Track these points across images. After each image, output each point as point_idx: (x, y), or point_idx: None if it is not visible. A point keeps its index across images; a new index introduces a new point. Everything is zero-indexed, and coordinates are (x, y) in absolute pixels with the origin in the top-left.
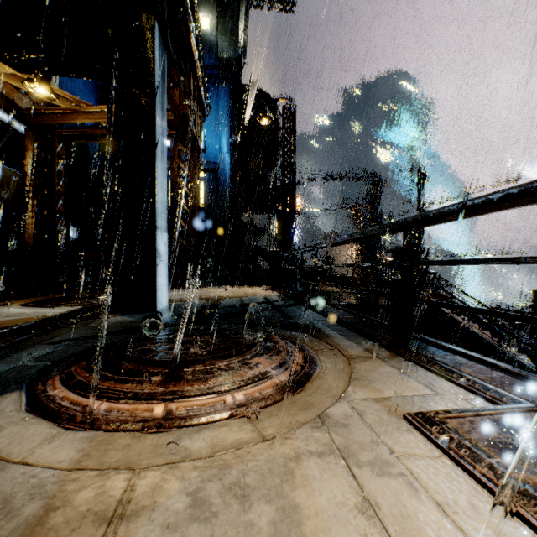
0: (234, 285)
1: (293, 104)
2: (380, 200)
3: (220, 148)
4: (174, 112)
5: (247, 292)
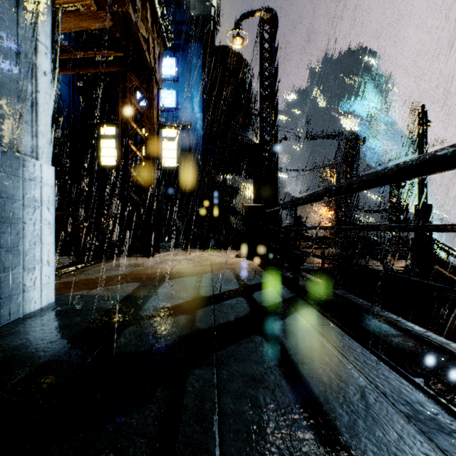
0: (206, 246)
1: (274, 16)
2: (356, 158)
3: (192, 106)
4: (110, 11)
5: (213, 261)
